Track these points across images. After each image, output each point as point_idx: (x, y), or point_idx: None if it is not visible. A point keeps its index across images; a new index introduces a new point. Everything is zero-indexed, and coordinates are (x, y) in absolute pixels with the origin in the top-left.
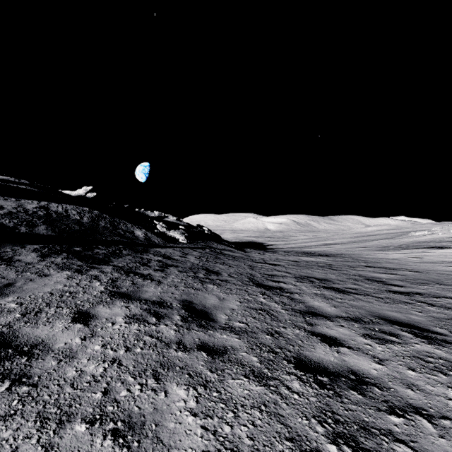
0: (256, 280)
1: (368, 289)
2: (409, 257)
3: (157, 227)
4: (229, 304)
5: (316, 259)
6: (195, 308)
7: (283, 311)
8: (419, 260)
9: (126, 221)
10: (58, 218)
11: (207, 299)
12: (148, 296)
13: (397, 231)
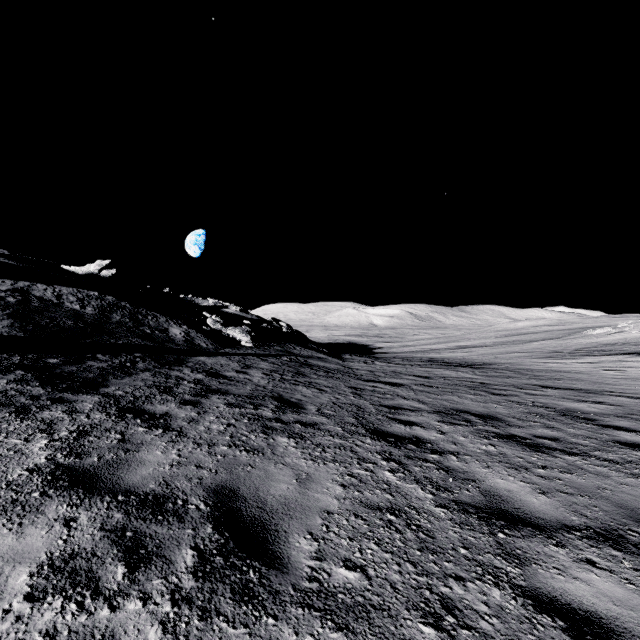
0: (368, 422)
1: (579, 440)
2: (602, 369)
3: (207, 322)
4: (319, 496)
5: (456, 373)
6: (239, 514)
7: (440, 513)
8: (620, 374)
9: (157, 313)
10: (40, 308)
11: (273, 479)
12: (139, 480)
13: (561, 327)
